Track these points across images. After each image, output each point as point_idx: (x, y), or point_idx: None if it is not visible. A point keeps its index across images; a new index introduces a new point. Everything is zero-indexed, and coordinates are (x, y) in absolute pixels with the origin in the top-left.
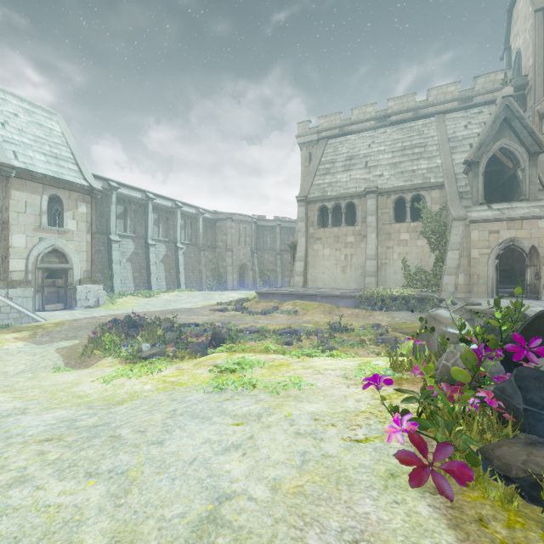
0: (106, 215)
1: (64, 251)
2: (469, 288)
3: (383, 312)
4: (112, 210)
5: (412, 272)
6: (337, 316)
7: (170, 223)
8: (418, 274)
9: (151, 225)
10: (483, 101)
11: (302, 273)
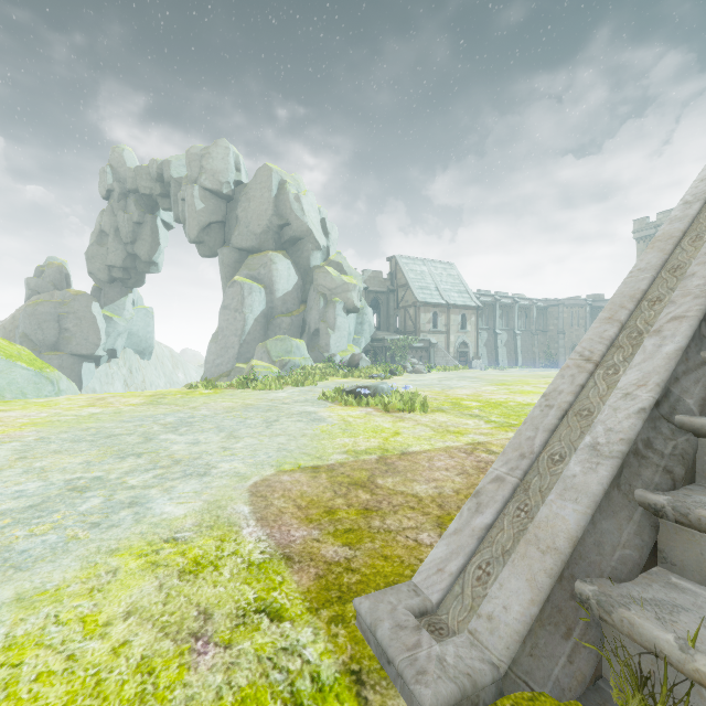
0: None
1: (466, 342)
2: None
3: None
4: None
5: None
6: None
7: (510, 316)
8: None
9: (498, 319)
10: None
11: None
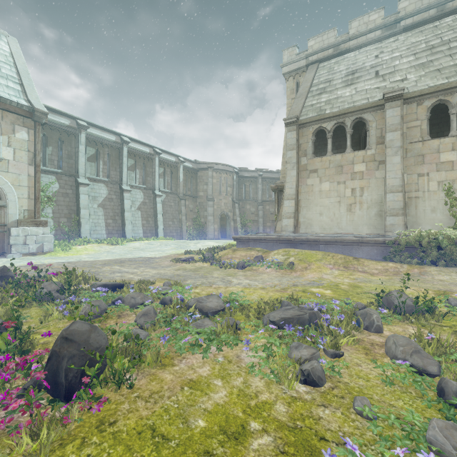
0: (75, 156)
1: None
2: None
3: (444, 268)
4: (81, 151)
5: None
6: (361, 273)
7: (148, 170)
8: None
9: (126, 170)
10: None
11: (292, 214)
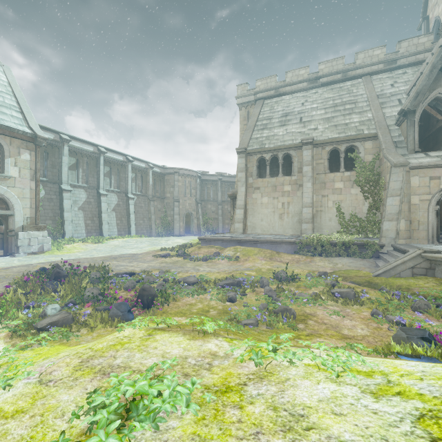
0: (58, 166)
1: (4, 197)
2: (409, 234)
3: (324, 258)
4: (64, 161)
5: (347, 219)
6: (278, 262)
7: (121, 176)
8: (353, 220)
9: (103, 177)
10: (406, 63)
11: (242, 220)
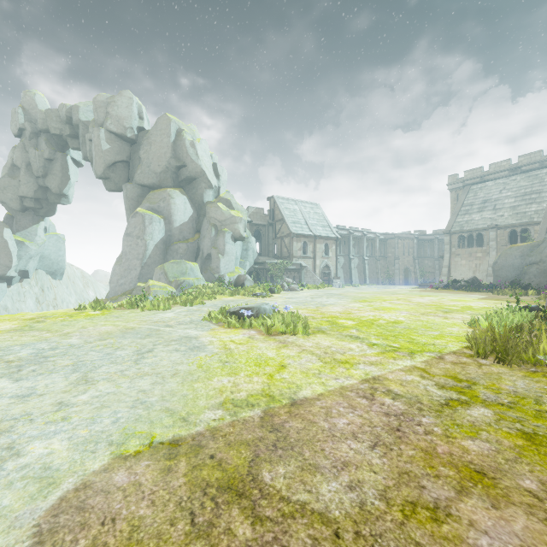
0: None
1: (328, 265)
2: None
3: None
4: None
5: None
6: None
7: (360, 245)
8: None
9: (351, 248)
10: None
11: (446, 274)
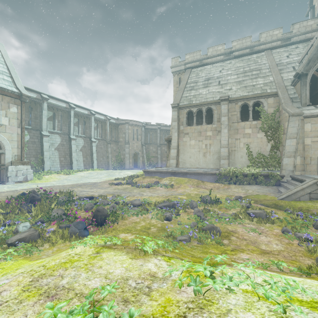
0: (39, 117)
1: None
2: (304, 167)
3: (238, 185)
4: (44, 114)
5: (254, 156)
6: (203, 189)
7: (87, 125)
8: (259, 157)
9: (73, 126)
10: (298, 40)
11: (175, 157)
